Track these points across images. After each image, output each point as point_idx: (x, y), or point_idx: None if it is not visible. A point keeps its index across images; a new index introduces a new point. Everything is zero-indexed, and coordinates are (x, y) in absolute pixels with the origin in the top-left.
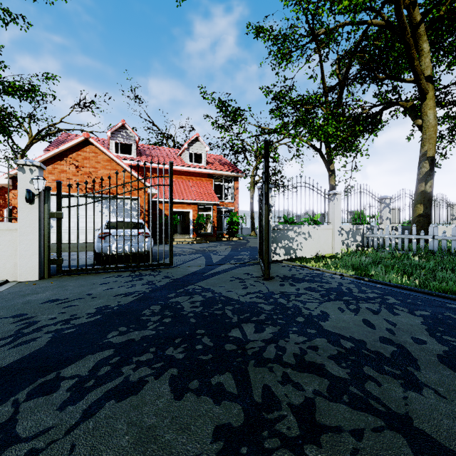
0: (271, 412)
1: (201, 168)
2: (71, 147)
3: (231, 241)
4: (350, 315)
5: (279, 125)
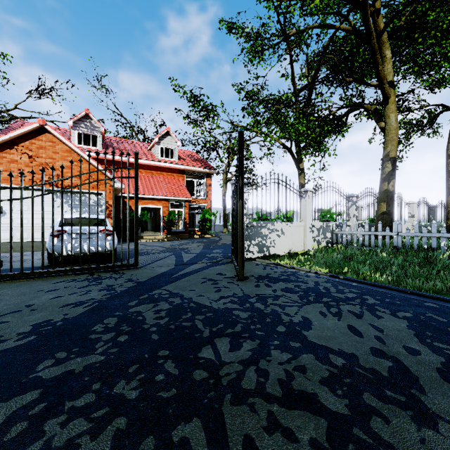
0: None
1: (173, 163)
2: (23, 134)
3: (204, 238)
4: (333, 320)
5: (252, 121)
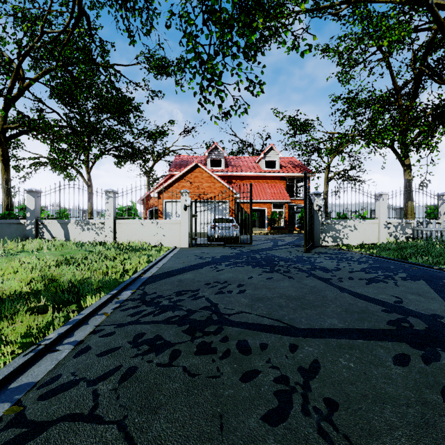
0: (277, 271)
1: (275, 172)
2: (188, 170)
3: (301, 233)
4: (333, 263)
5: (339, 135)
